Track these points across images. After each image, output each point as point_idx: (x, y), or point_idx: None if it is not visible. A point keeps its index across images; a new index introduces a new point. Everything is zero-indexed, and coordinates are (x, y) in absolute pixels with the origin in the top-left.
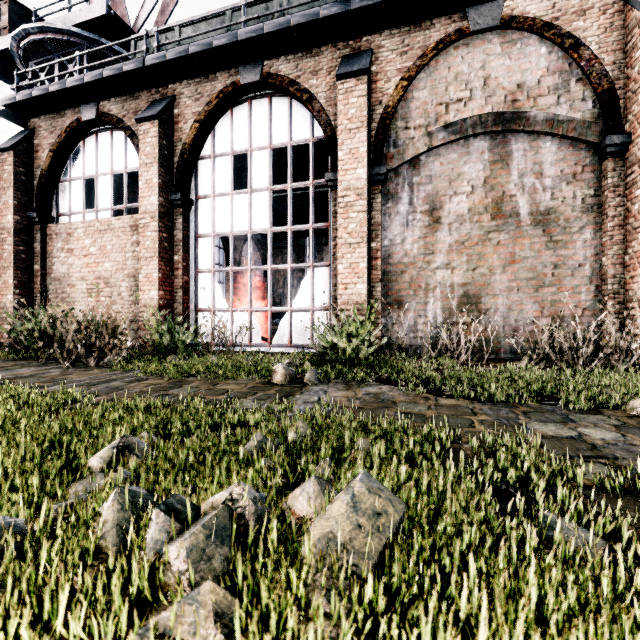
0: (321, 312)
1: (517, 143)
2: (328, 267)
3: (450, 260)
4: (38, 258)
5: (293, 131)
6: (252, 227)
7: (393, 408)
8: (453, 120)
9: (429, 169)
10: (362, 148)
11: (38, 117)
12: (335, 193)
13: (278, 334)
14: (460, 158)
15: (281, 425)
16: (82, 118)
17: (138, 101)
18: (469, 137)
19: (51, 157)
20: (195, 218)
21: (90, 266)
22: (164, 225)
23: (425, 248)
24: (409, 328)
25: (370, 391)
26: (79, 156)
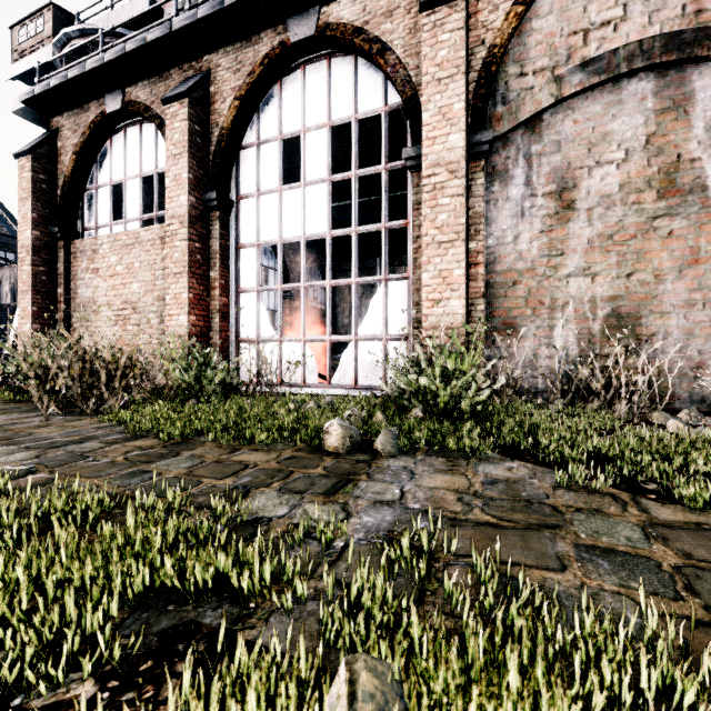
0: (397, 341)
1: (703, 78)
2: (406, 280)
3: (590, 263)
4: (61, 280)
5: (359, 100)
6: (306, 231)
7: (565, 531)
8: (595, 54)
9: (556, 131)
10: (457, 104)
11: (61, 115)
12: (417, 176)
13: (339, 371)
14: (606, 110)
15: (320, 588)
16: (106, 110)
17: (168, 82)
18: (621, 77)
19: (74, 160)
20: (236, 224)
21: (116, 288)
22: (196, 232)
23: (550, 247)
24: (525, 363)
25: (494, 475)
26: (106, 158)
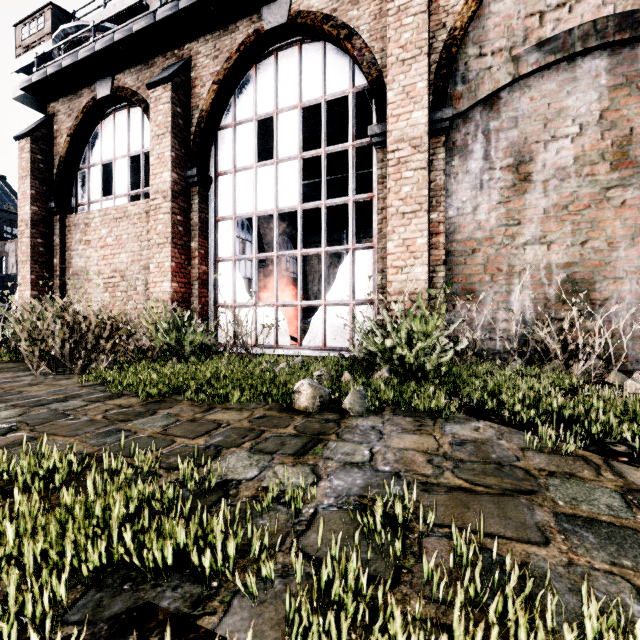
0: (363, 306)
1: None
2: (372, 249)
3: (545, 232)
4: (57, 251)
5: (328, 83)
6: (279, 205)
7: (541, 497)
8: (551, 34)
9: (513, 108)
10: (420, 83)
11: (57, 101)
12: (382, 152)
13: (309, 334)
14: (561, 88)
15: (288, 563)
16: (97, 96)
17: (153, 69)
18: (575, 56)
19: (68, 142)
20: (214, 198)
21: (106, 258)
22: (178, 206)
23: (507, 217)
24: (484, 326)
25: (461, 436)
26: (97, 140)
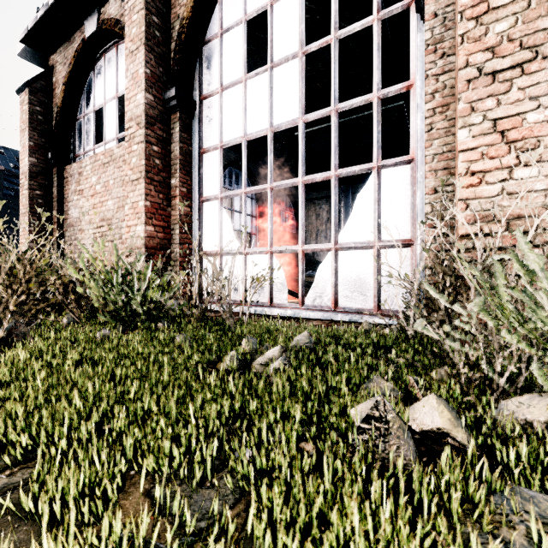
0: (394, 249)
1: None
2: (409, 164)
3: None
4: (55, 203)
5: None
6: (273, 122)
7: None
8: None
9: None
10: None
11: (55, 52)
12: (433, 2)
13: (314, 289)
14: None
15: None
16: (85, 35)
17: None
18: None
19: (63, 91)
20: (199, 127)
21: (96, 207)
22: (154, 134)
23: None
24: None
25: None
26: (91, 87)
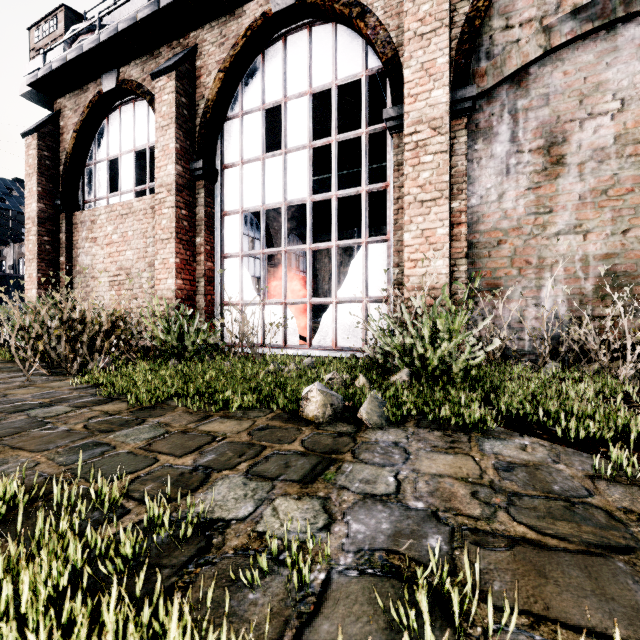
0: (377, 303)
1: None
2: (386, 242)
3: (581, 220)
4: (63, 249)
5: (339, 66)
6: (287, 197)
7: None
8: None
9: (544, 84)
10: (440, 58)
11: (63, 97)
12: (397, 137)
13: (320, 333)
14: (599, 59)
15: None
16: (103, 89)
17: (158, 59)
18: (616, 23)
19: (75, 138)
20: (221, 192)
21: (112, 256)
22: (183, 200)
23: (537, 204)
24: (510, 325)
25: (507, 457)
26: (103, 135)
